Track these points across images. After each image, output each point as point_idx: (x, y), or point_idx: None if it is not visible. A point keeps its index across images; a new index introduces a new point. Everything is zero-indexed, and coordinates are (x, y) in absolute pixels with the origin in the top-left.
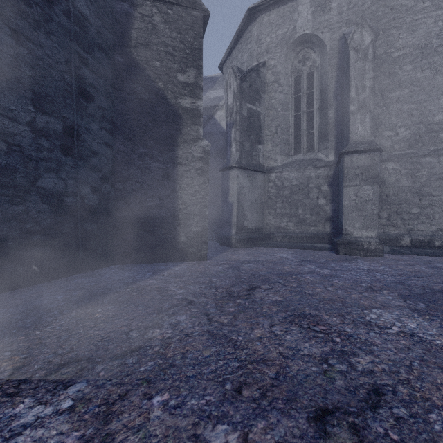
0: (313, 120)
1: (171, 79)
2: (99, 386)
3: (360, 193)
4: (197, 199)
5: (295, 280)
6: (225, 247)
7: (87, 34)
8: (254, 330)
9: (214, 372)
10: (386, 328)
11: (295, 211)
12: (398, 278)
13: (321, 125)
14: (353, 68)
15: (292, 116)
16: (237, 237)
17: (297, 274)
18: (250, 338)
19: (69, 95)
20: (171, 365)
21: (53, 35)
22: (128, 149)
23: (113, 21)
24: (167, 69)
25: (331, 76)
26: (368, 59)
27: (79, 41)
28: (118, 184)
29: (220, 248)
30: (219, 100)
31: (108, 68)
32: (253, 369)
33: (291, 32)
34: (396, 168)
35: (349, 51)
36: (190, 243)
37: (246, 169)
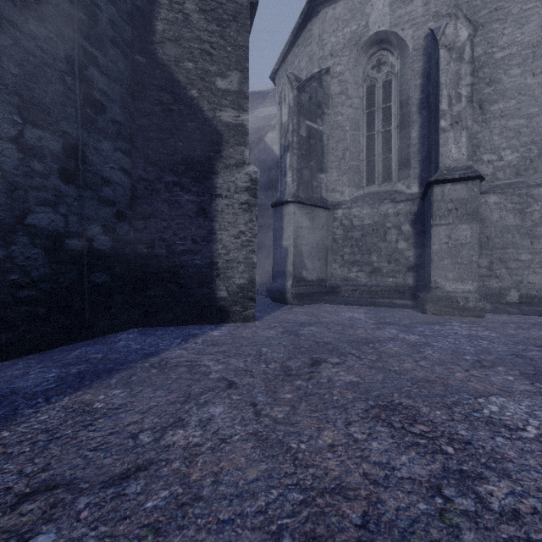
0: (391, 141)
1: (208, 86)
2: (75, 541)
3: (455, 234)
4: (242, 241)
5: (374, 351)
6: (278, 304)
7: (96, 24)
8: (322, 432)
9: (263, 513)
10: (518, 429)
11: (368, 258)
12: (513, 348)
13: (401, 148)
14: (444, 72)
15: (363, 137)
16: (294, 290)
17: (375, 341)
18: (317, 445)
19: (71, 104)
20: (195, 498)
21: (49, 22)
22: (152, 176)
23: (132, 9)
24: (203, 72)
25: (415, 85)
26: (464, 60)
27: (86, 32)
28: (138, 222)
29: (272, 306)
30: (270, 119)
31: (125, 71)
32: (326, 508)
33: (363, 29)
34: (500, 202)
35: (440, 50)
36: (233, 299)
37: (304, 204)
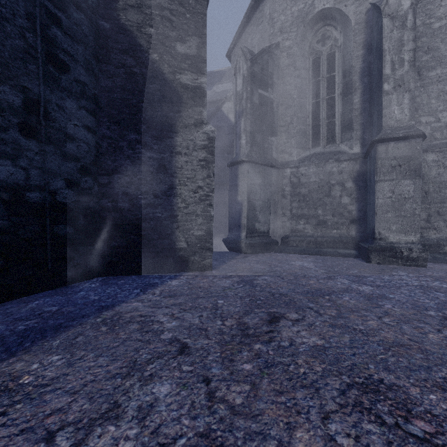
0: (335, 107)
1: (168, 50)
2: None
3: (398, 189)
4: (200, 196)
5: (332, 304)
6: (233, 252)
7: None
8: (294, 432)
9: None
10: None
11: (314, 211)
12: None
13: (344, 113)
14: (388, 39)
15: (310, 104)
16: (248, 241)
17: (330, 293)
18: None
19: (33, 60)
20: None
21: None
22: (115, 134)
23: None
24: (164, 37)
25: (357, 55)
26: (407, 28)
27: None
28: (102, 178)
29: (228, 254)
30: (226, 93)
31: (89, 34)
32: None
33: (309, 7)
34: (438, 160)
35: (383, 19)
36: (192, 249)
37: (257, 163)
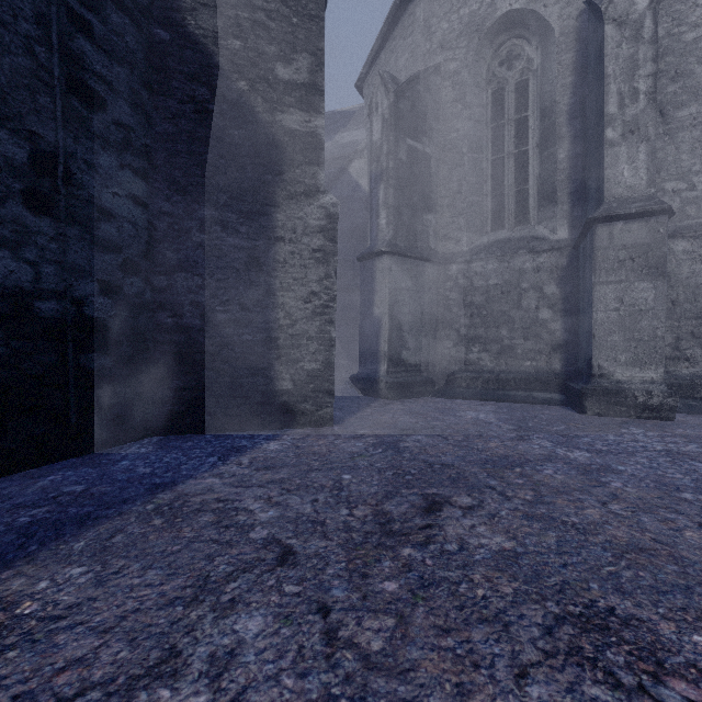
0: (528, 166)
1: (263, 75)
2: None
3: (629, 296)
4: (314, 307)
5: (525, 481)
6: (367, 397)
7: None
8: (470, 700)
9: None
10: None
11: (495, 332)
12: None
13: (543, 176)
14: (612, 58)
15: (488, 162)
16: (390, 379)
17: (522, 463)
18: None
19: (46, 90)
20: None
21: None
22: (179, 209)
23: None
24: (256, 55)
25: (563, 84)
26: (643, 40)
27: None
28: (158, 278)
29: (358, 400)
30: (356, 146)
31: (137, 49)
32: None
33: (487, 8)
34: (693, 250)
35: (605, 26)
36: (301, 393)
37: (405, 256)
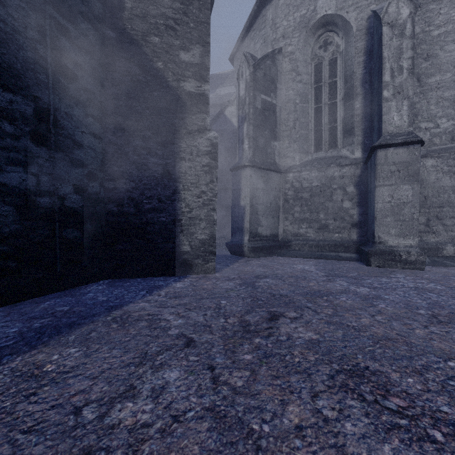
0: (337, 112)
1: (172, 59)
2: None
3: (397, 194)
4: (204, 200)
5: (329, 304)
6: (236, 256)
7: None
8: (287, 406)
9: None
10: None
11: (316, 216)
12: None
13: (346, 118)
14: (387, 47)
15: (312, 109)
16: (250, 245)
17: (328, 294)
18: (282, 427)
19: (43, 71)
20: None
21: None
22: (121, 141)
23: None
24: (168, 46)
25: (358, 61)
26: (406, 36)
27: (57, 5)
28: (108, 183)
29: (231, 258)
30: (229, 96)
31: (96, 44)
32: None
33: (311, 13)
34: (437, 165)
35: (383, 27)
36: (195, 253)
37: (260, 168)
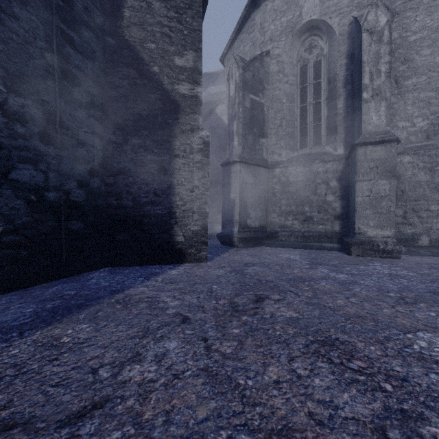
0: (321, 111)
1: (167, 63)
2: None
3: (375, 188)
4: (196, 194)
5: (309, 288)
6: (226, 246)
7: (72, 10)
8: (268, 367)
9: None
10: None
11: (302, 208)
12: (430, 286)
13: (329, 117)
14: (366, 52)
15: (297, 108)
16: (240, 236)
17: (309, 280)
18: (263, 382)
19: (50, 77)
20: None
21: (30, 6)
22: (120, 139)
23: None
24: (163, 52)
25: (341, 64)
26: (384, 42)
27: (63, 16)
28: (108, 178)
29: (221, 248)
30: (220, 95)
31: (97, 50)
32: None
33: (297, 18)
34: (413, 161)
35: (362, 34)
36: (189, 243)
37: (248, 164)
